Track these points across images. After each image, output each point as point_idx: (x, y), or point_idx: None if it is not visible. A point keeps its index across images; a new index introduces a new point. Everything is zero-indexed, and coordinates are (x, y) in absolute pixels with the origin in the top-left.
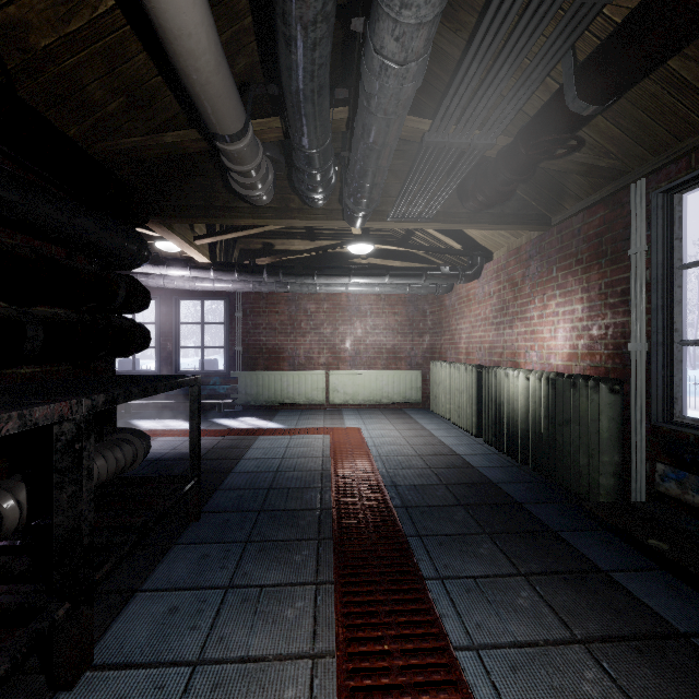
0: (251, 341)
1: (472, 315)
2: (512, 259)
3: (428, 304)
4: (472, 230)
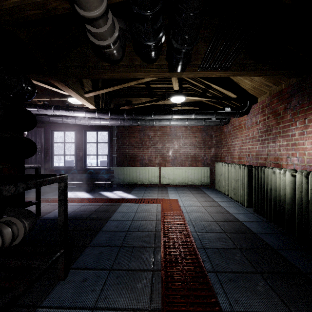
0: (121, 151)
1: (243, 136)
2: (275, 99)
3: (213, 131)
4: (245, 84)
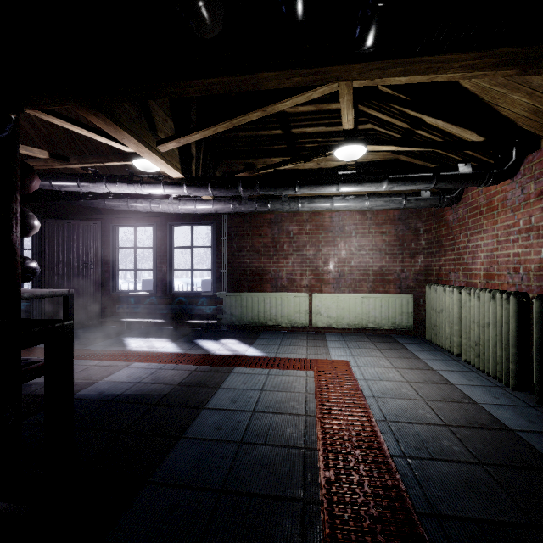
0: (236, 263)
1: (498, 227)
2: None
3: (421, 221)
4: (513, 106)
